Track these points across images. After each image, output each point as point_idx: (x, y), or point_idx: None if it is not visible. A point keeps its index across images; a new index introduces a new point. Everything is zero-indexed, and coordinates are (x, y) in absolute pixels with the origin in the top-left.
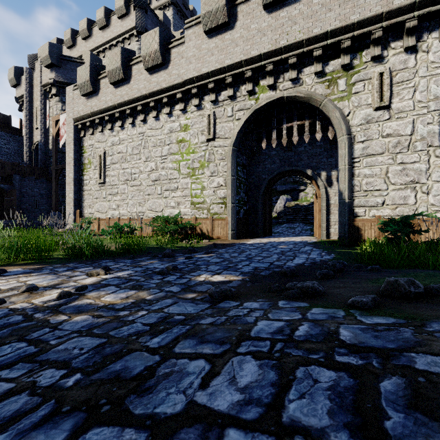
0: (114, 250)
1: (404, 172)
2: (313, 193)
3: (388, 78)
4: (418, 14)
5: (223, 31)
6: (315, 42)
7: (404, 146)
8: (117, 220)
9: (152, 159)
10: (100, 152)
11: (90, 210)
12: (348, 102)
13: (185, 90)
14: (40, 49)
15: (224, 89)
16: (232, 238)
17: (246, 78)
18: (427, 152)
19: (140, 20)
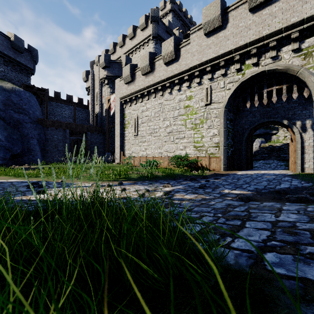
0: (157, 175)
1: None
2: (285, 136)
3: None
4: None
5: (217, 32)
6: (293, 28)
7: None
8: (145, 157)
9: (167, 119)
10: (135, 117)
11: (129, 151)
12: None
13: (190, 73)
14: (96, 57)
15: (218, 70)
16: (224, 170)
17: (235, 60)
18: None
19: (154, 29)
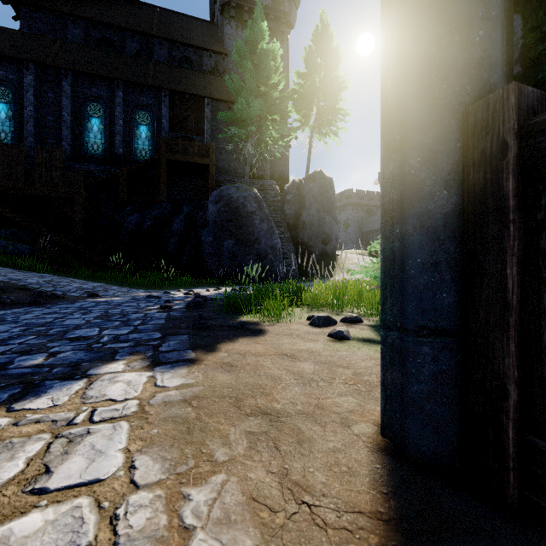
0: None
1: None
2: None
3: None
4: None
5: None
6: None
7: None
8: None
9: None
10: None
11: None
12: None
13: None
14: None
15: None
16: None
17: None
18: None
19: None
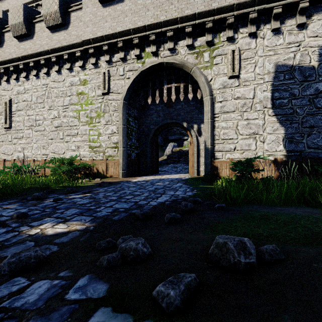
0: None
1: (248, 126)
2: None
3: (238, 55)
4: (257, 9)
5: (115, 3)
6: (187, 21)
7: (248, 106)
8: (22, 161)
9: (55, 107)
10: (6, 100)
11: None
12: (210, 71)
13: (83, 49)
14: None
15: (117, 52)
16: (123, 176)
17: (134, 44)
18: (263, 111)
19: None
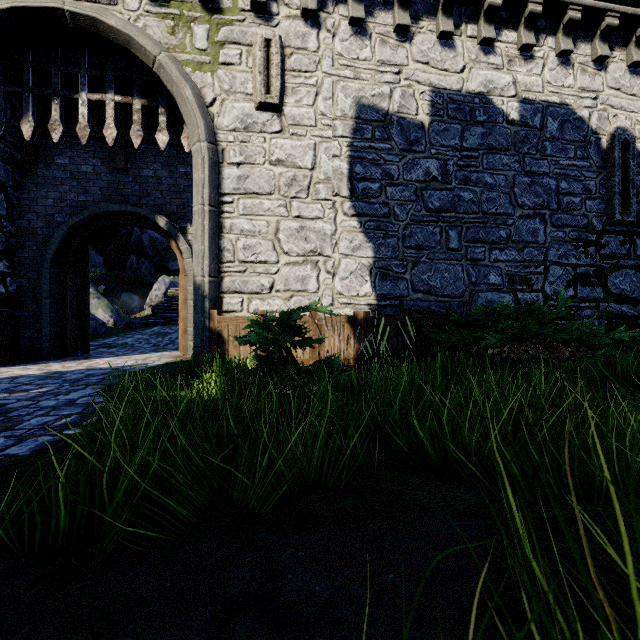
0: None
1: (303, 234)
2: None
3: (278, 54)
4: None
5: None
6: None
7: (303, 186)
8: None
9: None
10: None
11: None
12: (212, 78)
13: None
14: None
15: None
16: None
17: None
18: (334, 204)
19: None
